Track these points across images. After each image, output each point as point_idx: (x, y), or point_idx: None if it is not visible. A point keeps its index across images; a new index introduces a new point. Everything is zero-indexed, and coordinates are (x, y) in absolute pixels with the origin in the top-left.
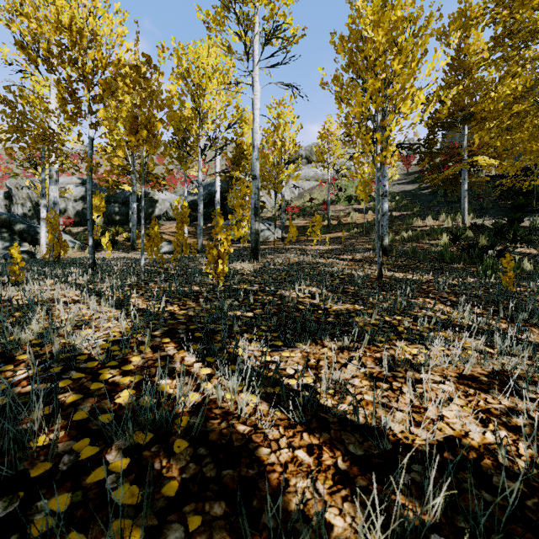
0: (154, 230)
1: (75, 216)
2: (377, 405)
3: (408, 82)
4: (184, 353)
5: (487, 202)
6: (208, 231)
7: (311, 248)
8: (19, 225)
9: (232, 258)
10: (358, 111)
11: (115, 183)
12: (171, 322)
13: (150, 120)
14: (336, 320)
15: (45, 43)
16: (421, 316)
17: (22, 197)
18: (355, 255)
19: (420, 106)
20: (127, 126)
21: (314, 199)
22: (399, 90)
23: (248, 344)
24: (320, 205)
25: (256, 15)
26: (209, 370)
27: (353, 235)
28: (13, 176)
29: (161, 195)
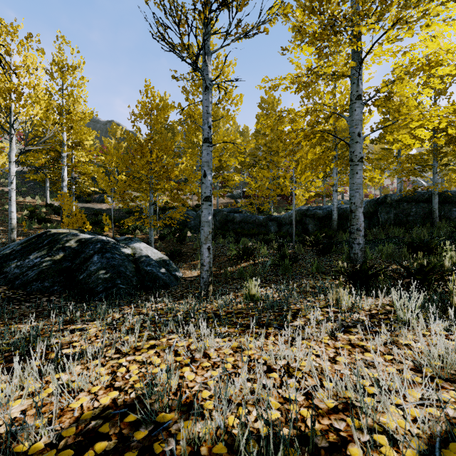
0: None
1: None
2: None
3: None
4: None
5: None
6: None
7: None
8: None
9: None
10: None
11: None
12: None
13: None
14: None
15: None
16: None
17: None
18: None
19: None
20: None
21: None
22: None
23: None
24: None
25: None
26: None
27: None
28: None
29: None
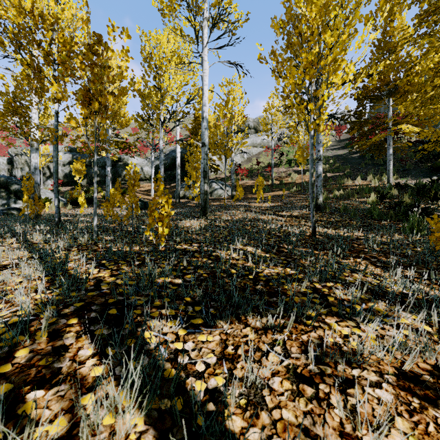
0: (110, 192)
1: (63, 178)
2: (297, 431)
3: (339, 54)
4: (84, 341)
5: (409, 164)
6: (171, 189)
7: (255, 205)
8: (15, 186)
9: (184, 215)
10: (292, 83)
11: (82, 150)
12: (91, 294)
13: (101, 93)
14: (265, 288)
15: (10, 26)
16: (352, 281)
17: (21, 162)
18: (293, 212)
19: (351, 77)
20: (80, 99)
21: (260, 162)
22: (331, 62)
23: (164, 323)
24: (265, 167)
25: (205, 3)
26: (102, 369)
27: (292, 193)
28: (8, 145)
29: (133, 160)
